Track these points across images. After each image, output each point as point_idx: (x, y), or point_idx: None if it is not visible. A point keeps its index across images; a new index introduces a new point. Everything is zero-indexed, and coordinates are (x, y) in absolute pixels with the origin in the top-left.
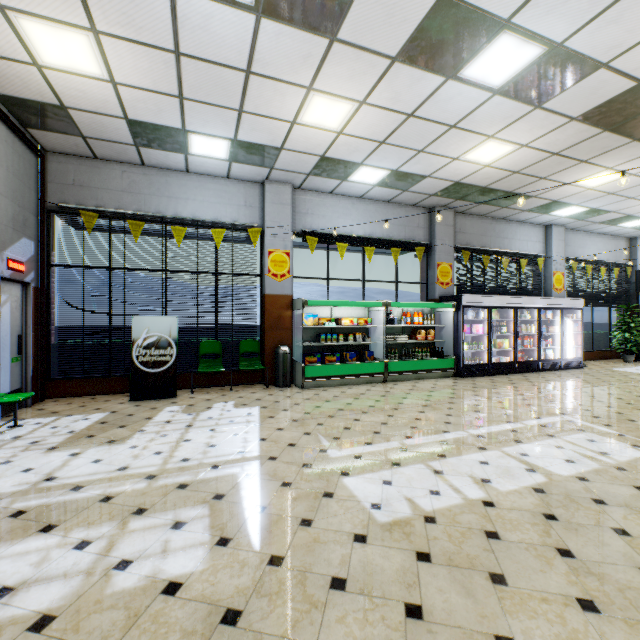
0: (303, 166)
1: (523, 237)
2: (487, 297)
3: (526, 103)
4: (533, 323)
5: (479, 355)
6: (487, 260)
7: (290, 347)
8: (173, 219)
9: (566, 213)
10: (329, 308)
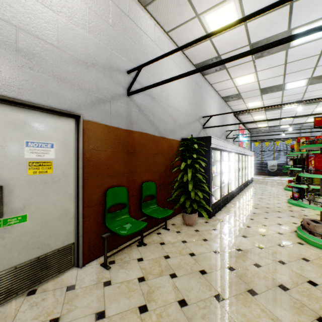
0: (311, 124)
1: None
2: None
3: None
4: None
5: None
6: None
7: None
8: (275, 139)
9: None
10: None
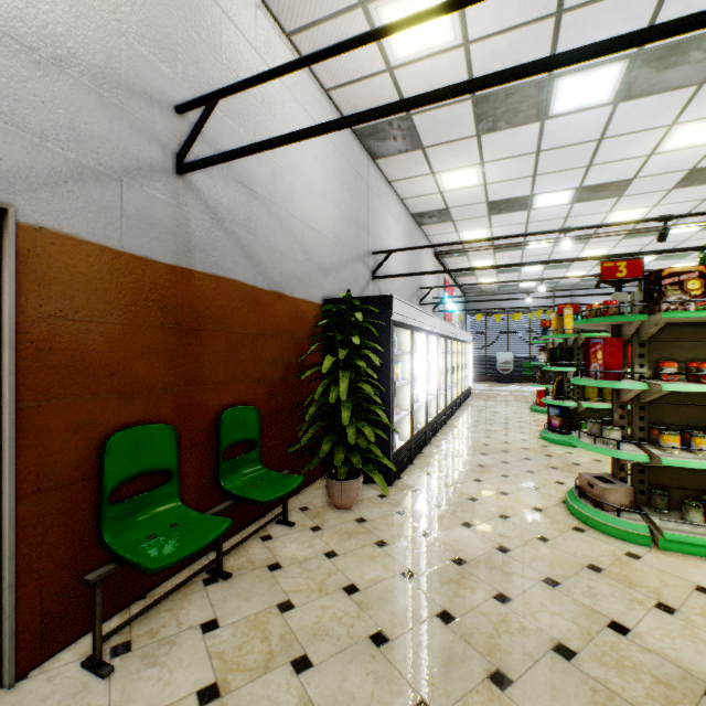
0: (573, 282)
1: None
2: None
3: (673, 259)
4: None
5: None
6: None
7: None
8: (510, 310)
9: None
10: None
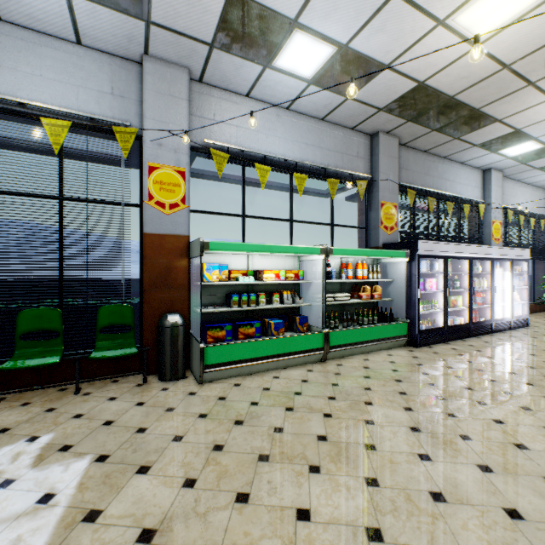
0: (200, 20)
1: (463, 181)
2: (444, 244)
3: None
4: (484, 276)
5: (431, 316)
6: (432, 203)
7: (186, 314)
8: None
9: (516, 152)
10: (245, 256)
